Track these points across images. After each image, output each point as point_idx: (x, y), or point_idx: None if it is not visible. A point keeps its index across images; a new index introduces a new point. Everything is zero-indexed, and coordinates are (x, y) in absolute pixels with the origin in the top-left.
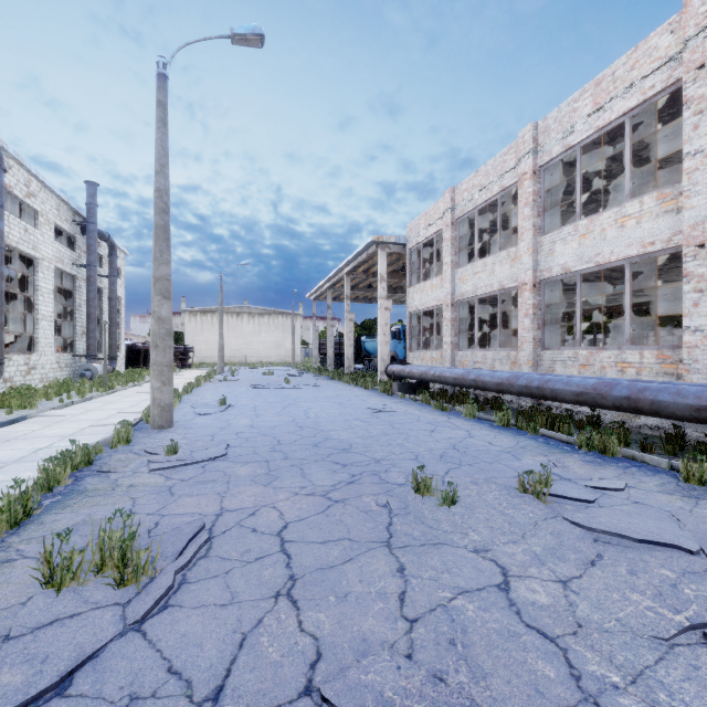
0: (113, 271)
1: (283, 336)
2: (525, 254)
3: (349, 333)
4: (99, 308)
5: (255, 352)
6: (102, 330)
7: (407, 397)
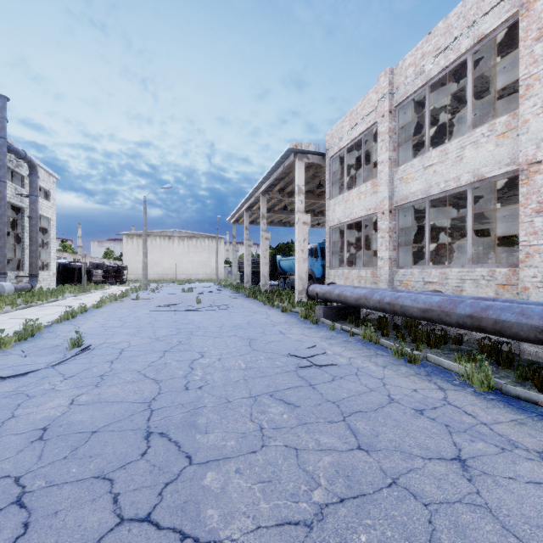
0: (33, 190)
1: (209, 256)
2: (536, 116)
3: (265, 251)
4: (21, 227)
5: (185, 270)
6: (24, 249)
7: (337, 327)
